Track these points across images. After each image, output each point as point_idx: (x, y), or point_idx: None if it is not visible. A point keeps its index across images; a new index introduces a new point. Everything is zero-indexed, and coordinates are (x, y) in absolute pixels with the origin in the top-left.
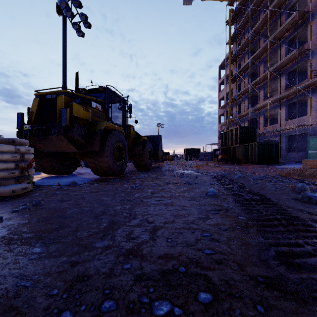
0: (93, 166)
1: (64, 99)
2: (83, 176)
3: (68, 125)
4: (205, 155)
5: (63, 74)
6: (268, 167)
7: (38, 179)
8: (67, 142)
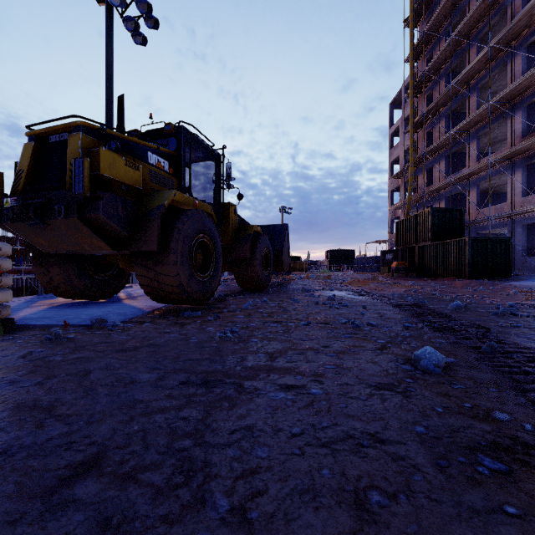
0: (147, 283)
1: (81, 141)
2: (134, 302)
3: (87, 194)
4: (366, 262)
5: (107, 112)
6: (496, 285)
7: (40, 310)
8: (89, 233)
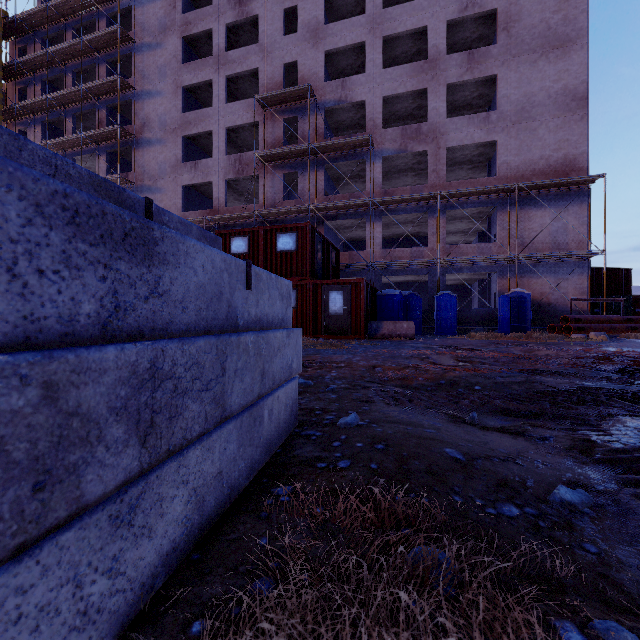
0: None
1: None
2: None
3: None
4: None
5: None
6: None
7: None
8: None
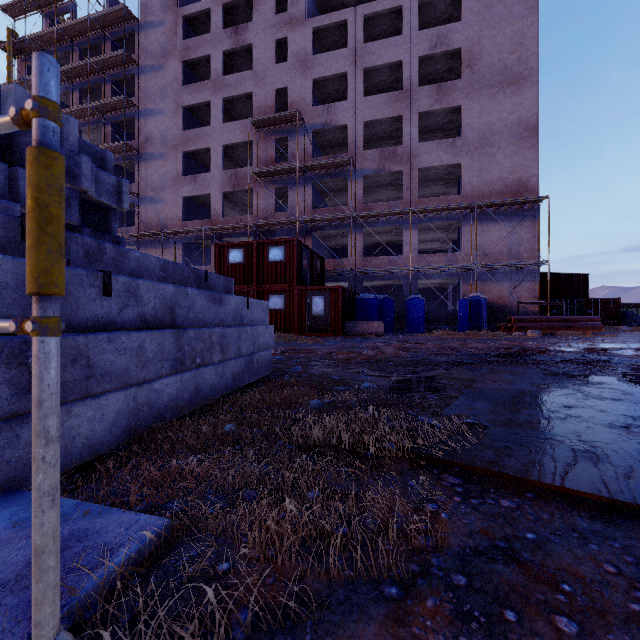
0: None
1: None
2: None
3: None
4: None
5: None
6: None
7: None
8: None
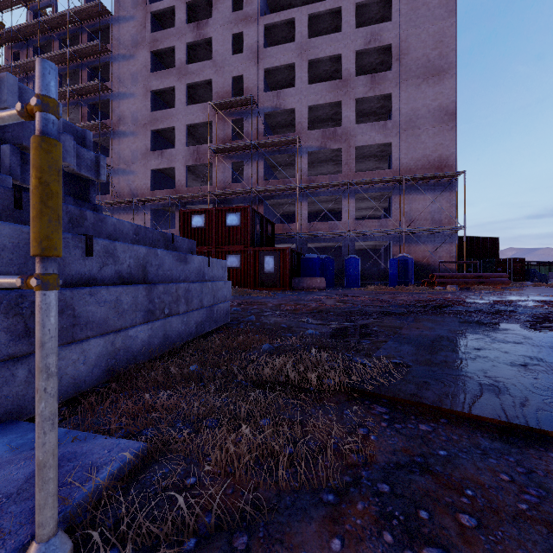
0: None
1: None
2: None
3: None
4: None
5: None
6: None
7: None
8: None
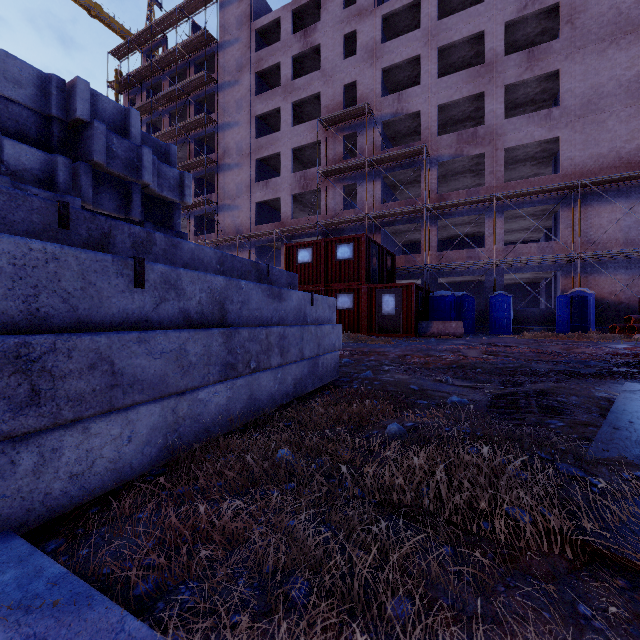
0: None
1: None
2: None
3: None
4: None
5: None
6: None
7: None
8: None
